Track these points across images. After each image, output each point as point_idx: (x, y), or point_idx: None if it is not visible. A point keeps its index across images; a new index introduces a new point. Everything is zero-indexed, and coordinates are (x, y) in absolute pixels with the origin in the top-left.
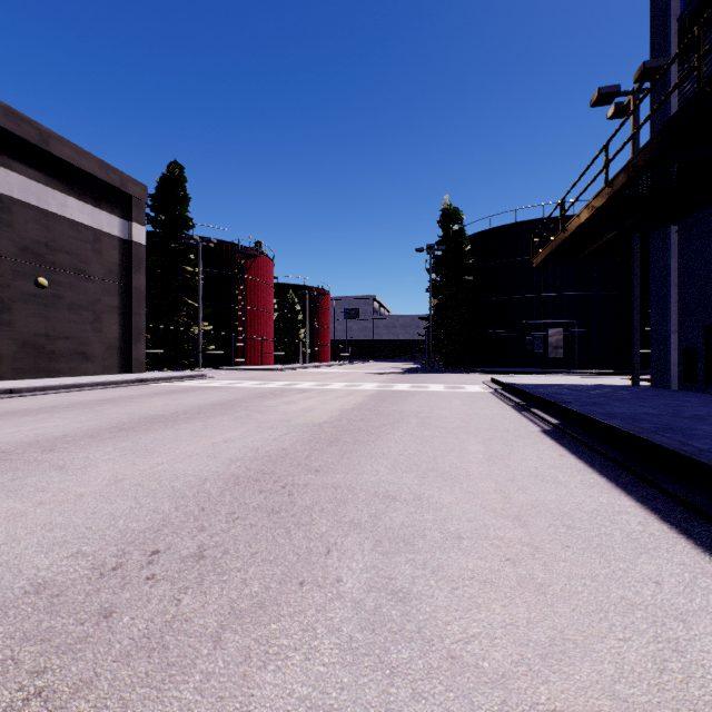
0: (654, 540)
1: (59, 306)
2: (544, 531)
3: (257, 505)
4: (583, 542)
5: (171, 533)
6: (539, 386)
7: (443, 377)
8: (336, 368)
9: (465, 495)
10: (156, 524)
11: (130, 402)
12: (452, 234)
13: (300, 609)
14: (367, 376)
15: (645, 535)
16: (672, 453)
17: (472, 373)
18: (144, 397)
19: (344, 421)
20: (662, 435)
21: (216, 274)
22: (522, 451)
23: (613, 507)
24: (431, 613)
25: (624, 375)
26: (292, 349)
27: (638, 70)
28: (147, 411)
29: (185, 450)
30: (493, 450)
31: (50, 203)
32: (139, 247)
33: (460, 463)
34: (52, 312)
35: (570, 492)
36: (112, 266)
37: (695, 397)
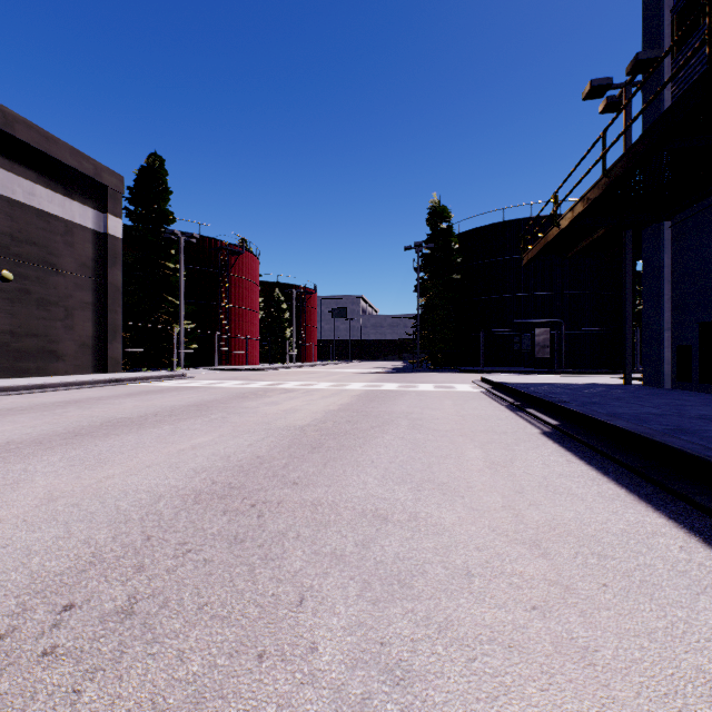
0: (707, 573)
1: (26, 301)
2: (571, 562)
3: (217, 531)
4: (622, 578)
5: (98, 575)
6: (531, 385)
7: (431, 377)
8: (323, 368)
9: (469, 513)
10: (81, 562)
11: (97, 403)
12: (440, 232)
13: (255, 704)
14: (355, 376)
15: (694, 566)
16: (697, 459)
17: (460, 372)
18: (114, 398)
19: (329, 423)
20: (679, 438)
21: (199, 271)
22: (525, 456)
23: (644, 527)
24: (442, 707)
25: (611, 374)
26: (278, 349)
27: (631, 62)
28: (113, 413)
29: (144, 458)
30: (493, 455)
31: (16, 191)
32: (115, 240)
33: (458, 472)
34: (18, 307)
35: (589, 507)
36: (86, 260)
37: (692, 396)
